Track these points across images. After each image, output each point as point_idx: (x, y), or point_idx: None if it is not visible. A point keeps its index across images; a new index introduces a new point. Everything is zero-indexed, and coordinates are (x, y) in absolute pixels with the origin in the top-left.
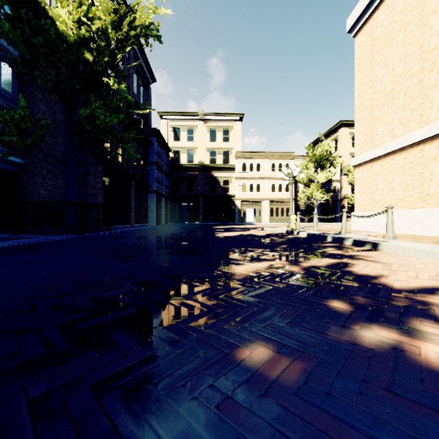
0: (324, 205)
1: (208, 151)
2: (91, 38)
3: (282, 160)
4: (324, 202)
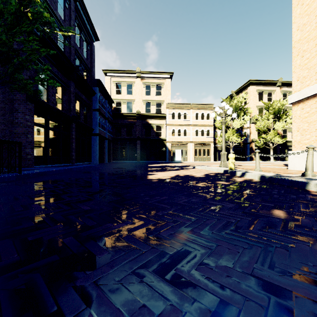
0: (237, 147)
1: (144, 103)
2: None
3: (204, 110)
4: (236, 145)
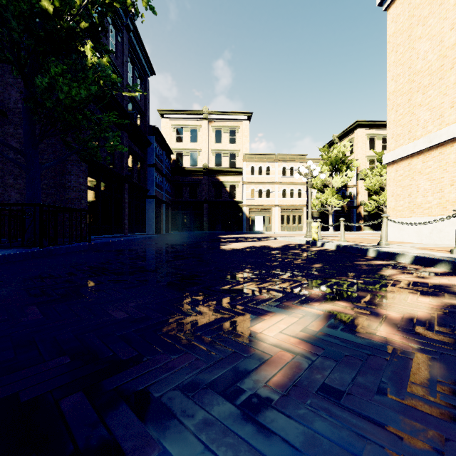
0: (339, 212)
1: (213, 154)
2: None
3: (293, 163)
4: (338, 209)
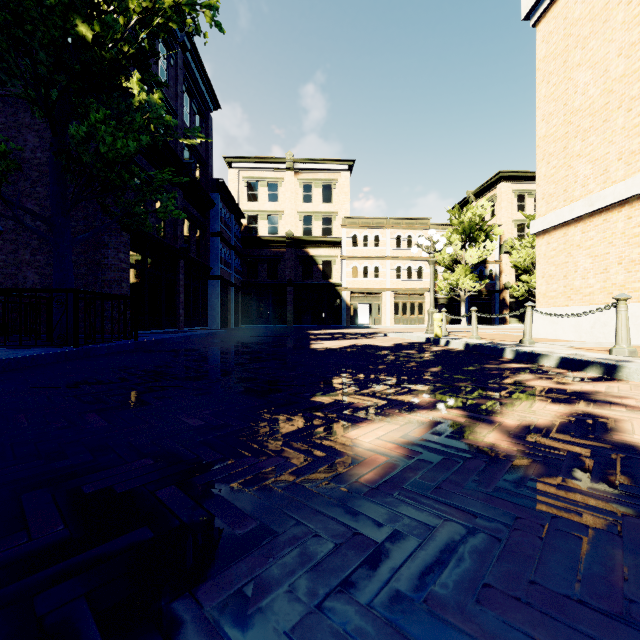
0: (475, 298)
1: (300, 217)
2: (94, 4)
3: (412, 230)
4: (474, 294)
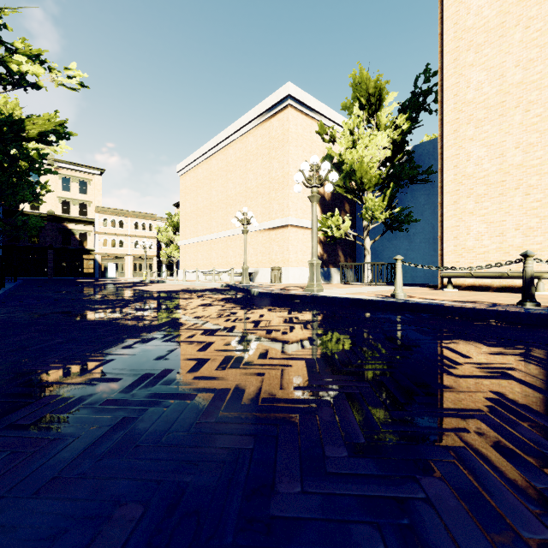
0: None
1: (60, 201)
2: None
3: (145, 220)
4: None
